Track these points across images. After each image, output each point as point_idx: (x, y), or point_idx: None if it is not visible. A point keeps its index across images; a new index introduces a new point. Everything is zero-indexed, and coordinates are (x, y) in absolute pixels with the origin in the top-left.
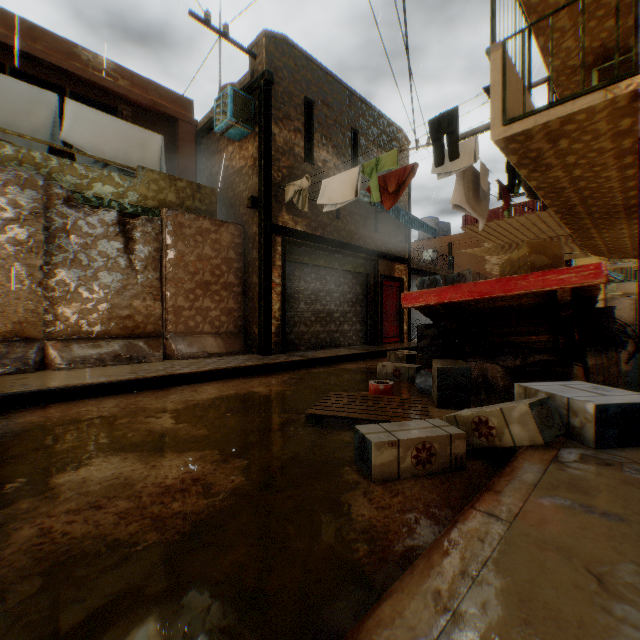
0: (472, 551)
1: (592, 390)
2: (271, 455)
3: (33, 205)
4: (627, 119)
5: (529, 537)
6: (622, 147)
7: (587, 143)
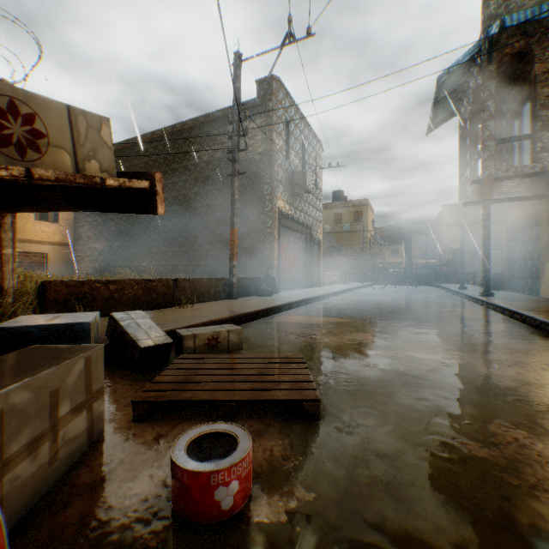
0: (207, 319)
1: (46, 318)
2: (295, 347)
3: None
4: None
5: (190, 321)
6: None
7: None
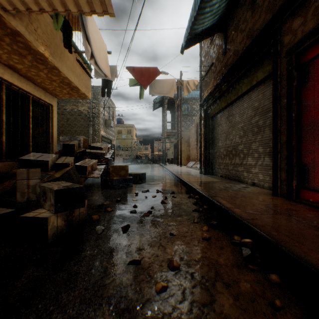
0: None
1: None
2: None
3: (195, 130)
4: (50, 92)
5: None
6: (36, 82)
7: (55, 88)
